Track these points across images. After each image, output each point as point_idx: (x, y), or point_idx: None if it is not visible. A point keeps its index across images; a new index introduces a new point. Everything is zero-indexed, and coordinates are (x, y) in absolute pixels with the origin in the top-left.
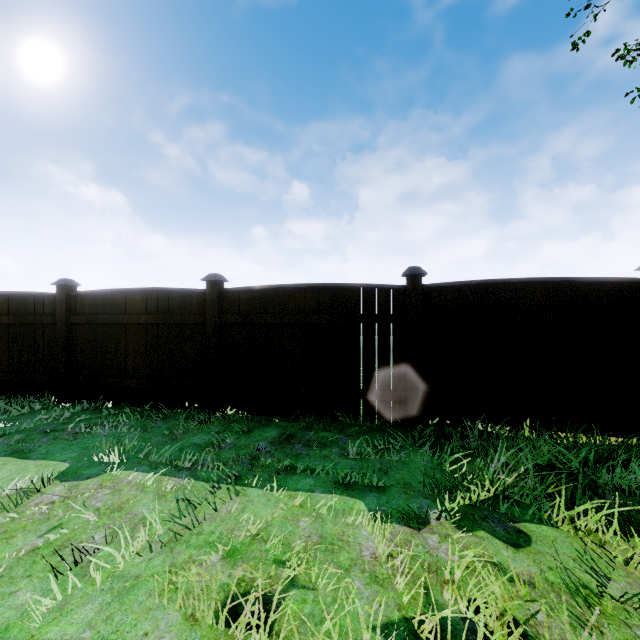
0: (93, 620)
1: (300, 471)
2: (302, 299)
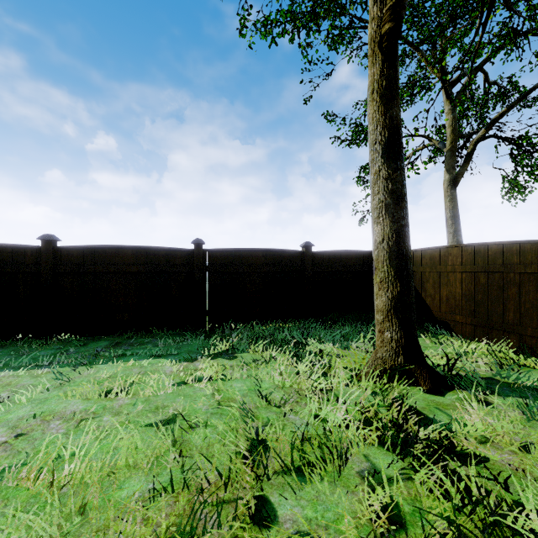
0: (32, 410)
1: (129, 355)
2: (124, 255)
